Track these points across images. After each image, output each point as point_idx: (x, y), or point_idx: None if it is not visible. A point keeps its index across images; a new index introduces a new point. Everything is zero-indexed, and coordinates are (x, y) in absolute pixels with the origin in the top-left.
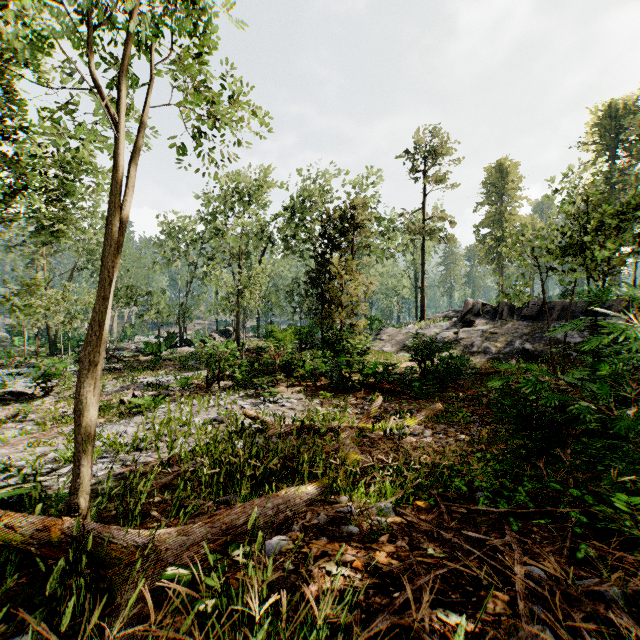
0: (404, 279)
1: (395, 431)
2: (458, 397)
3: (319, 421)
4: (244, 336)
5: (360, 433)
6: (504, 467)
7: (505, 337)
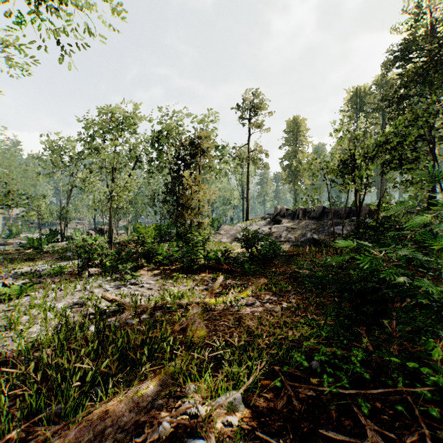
0: (235, 192)
1: (233, 303)
2: (275, 273)
3: (171, 299)
4: (113, 231)
5: (206, 307)
6: (329, 334)
7: (301, 231)
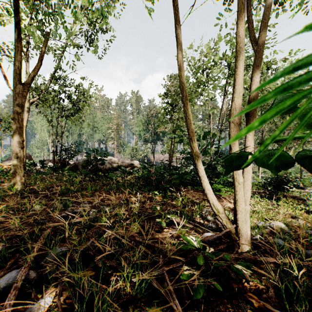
0: None
1: None
2: None
3: None
4: None
5: None
6: None
7: None
